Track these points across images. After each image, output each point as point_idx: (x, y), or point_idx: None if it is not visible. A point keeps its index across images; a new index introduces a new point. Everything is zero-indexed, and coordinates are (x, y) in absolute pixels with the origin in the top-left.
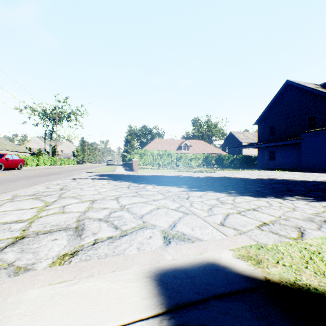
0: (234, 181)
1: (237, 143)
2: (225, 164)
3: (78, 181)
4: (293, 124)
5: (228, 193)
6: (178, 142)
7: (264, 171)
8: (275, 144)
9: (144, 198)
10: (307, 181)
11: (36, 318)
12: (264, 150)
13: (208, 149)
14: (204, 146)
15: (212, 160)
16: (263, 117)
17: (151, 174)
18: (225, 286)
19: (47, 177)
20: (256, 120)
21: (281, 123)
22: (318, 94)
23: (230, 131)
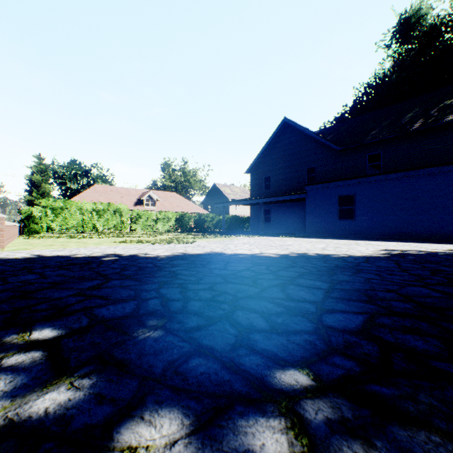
0: (240, 267)
1: (223, 199)
2: (209, 228)
3: None
4: (292, 176)
5: (302, 452)
6: (137, 193)
7: (265, 237)
8: (275, 199)
9: None
10: (360, 256)
11: None
12: (261, 208)
13: (185, 206)
14: (178, 202)
15: (190, 221)
16: (257, 164)
17: (31, 253)
18: None
19: None
20: (249, 167)
21: (279, 173)
22: (318, 141)
23: (214, 183)
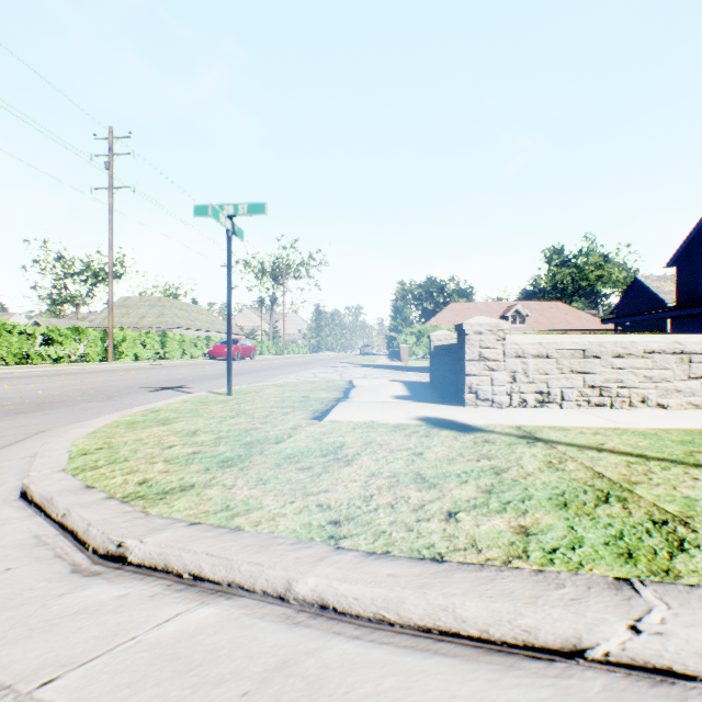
0: None
1: (653, 303)
2: None
3: (343, 368)
4: None
5: None
6: (499, 307)
7: None
8: (688, 312)
9: (399, 376)
10: None
11: (366, 380)
12: (670, 324)
13: (572, 320)
14: (561, 315)
15: None
16: (687, 250)
17: (423, 366)
18: (409, 381)
19: (304, 365)
20: (672, 257)
21: None
22: None
23: (635, 276)
